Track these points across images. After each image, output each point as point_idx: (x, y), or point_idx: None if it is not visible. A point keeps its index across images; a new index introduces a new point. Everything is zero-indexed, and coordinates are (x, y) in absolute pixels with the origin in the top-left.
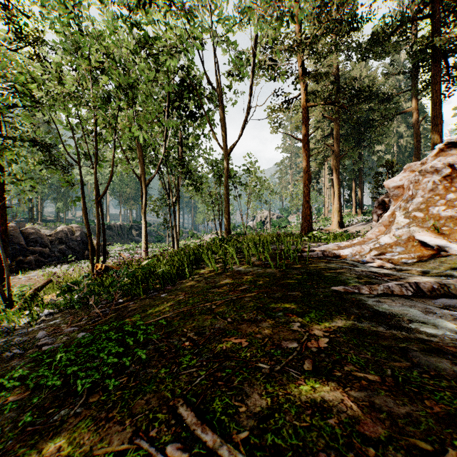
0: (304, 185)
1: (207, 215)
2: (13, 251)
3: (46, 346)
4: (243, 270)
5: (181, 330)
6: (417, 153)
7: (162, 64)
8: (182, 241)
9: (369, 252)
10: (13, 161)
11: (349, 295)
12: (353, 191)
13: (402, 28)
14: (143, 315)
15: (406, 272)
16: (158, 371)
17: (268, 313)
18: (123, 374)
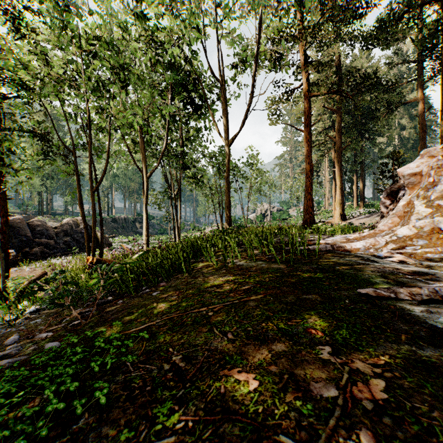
0: (306, 176)
1: (208, 208)
2: (19, 243)
3: (3, 360)
4: (246, 264)
5: (165, 350)
6: (422, 144)
7: (163, 57)
8: (184, 234)
9: (385, 245)
10: (9, 150)
11: (384, 301)
12: (355, 184)
13: (410, 12)
14: (127, 320)
15: (437, 269)
16: (116, 435)
17: (282, 326)
18: (66, 434)
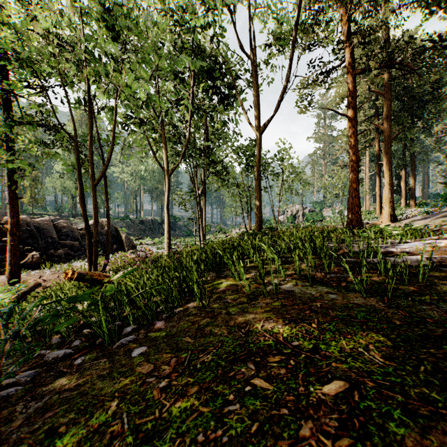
0: (351, 169)
1: (235, 209)
2: (45, 244)
3: None
4: (298, 292)
5: None
6: None
7: None
8: (210, 236)
9: None
10: (3, 139)
11: None
12: (403, 180)
13: None
14: None
15: None
16: None
17: None
18: None
